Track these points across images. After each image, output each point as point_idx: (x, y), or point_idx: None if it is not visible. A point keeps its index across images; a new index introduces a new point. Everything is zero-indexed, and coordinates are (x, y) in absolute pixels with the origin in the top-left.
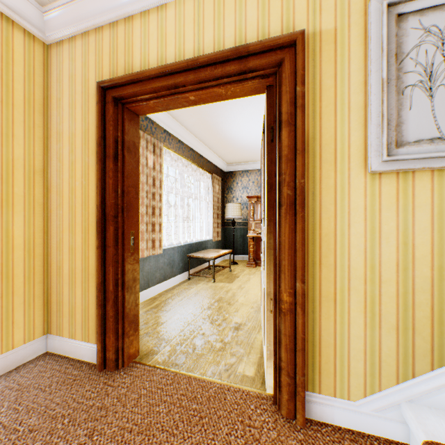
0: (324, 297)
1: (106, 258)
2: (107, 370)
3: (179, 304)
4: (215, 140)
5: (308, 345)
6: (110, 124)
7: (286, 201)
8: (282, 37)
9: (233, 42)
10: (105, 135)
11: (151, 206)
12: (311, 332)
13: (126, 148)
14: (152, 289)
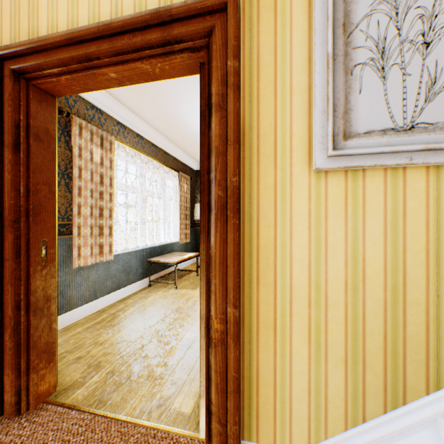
0: (262, 323)
1: (4, 274)
2: (4, 418)
3: (129, 317)
4: (180, 136)
5: (244, 382)
6: (8, 103)
7: (217, 204)
8: None
9: (157, 4)
10: (3, 118)
11: (99, 206)
12: (247, 367)
13: (33, 135)
14: (101, 300)
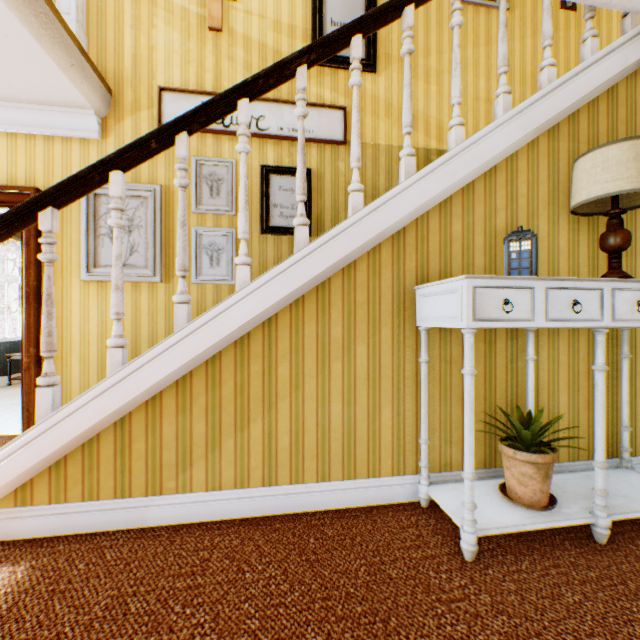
0: (57, 357)
1: None
2: None
3: None
4: None
5: None
6: None
7: (28, 296)
8: (22, 188)
9: None
10: None
11: None
12: None
13: None
14: None
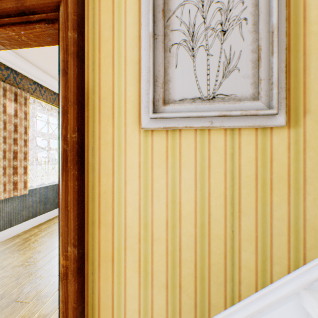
0: (103, 257)
1: None
2: None
3: (38, 241)
4: None
5: (88, 308)
6: None
7: (64, 156)
8: None
9: None
10: None
11: (13, 150)
12: (91, 295)
13: None
14: (16, 227)
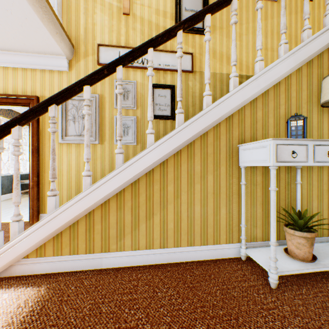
0: (46, 182)
1: None
2: None
3: (2, 206)
4: None
5: (41, 198)
6: None
7: (32, 151)
8: (29, 96)
9: (12, 90)
10: None
11: None
12: (42, 194)
13: None
14: None
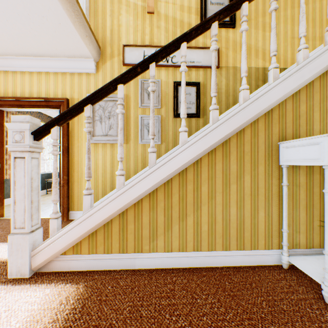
0: (75, 181)
1: None
2: None
3: None
4: None
5: (70, 196)
6: None
7: (63, 151)
8: (60, 98)
9: (45, 94)
10: None
11: None
12: (71, 192)
13: None
14: None
